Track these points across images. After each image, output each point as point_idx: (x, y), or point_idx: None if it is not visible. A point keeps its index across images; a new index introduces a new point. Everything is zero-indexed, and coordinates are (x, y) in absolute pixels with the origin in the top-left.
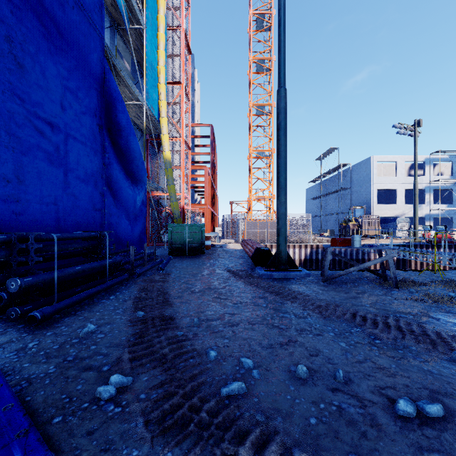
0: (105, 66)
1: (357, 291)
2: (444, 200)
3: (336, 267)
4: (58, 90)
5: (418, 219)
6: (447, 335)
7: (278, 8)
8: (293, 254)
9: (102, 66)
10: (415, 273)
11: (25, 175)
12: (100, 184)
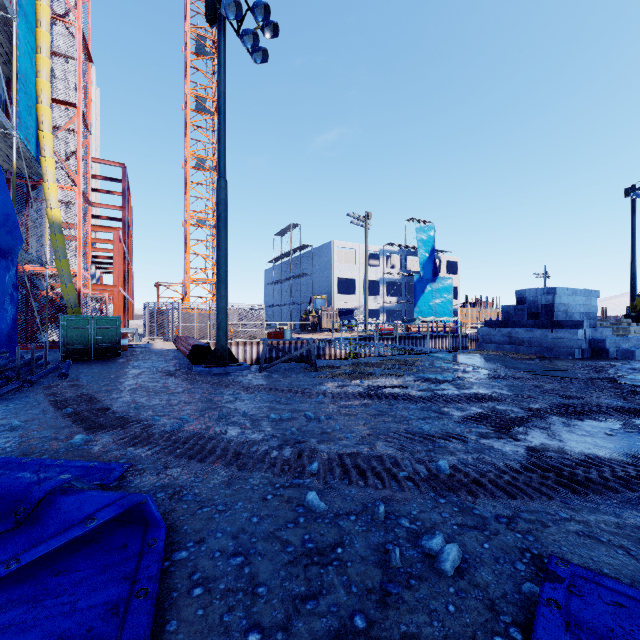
0: None
1: (285, 376)
2: (397, 293)
3: None
4: None
5: (375, 312)
6: (322, 391)
7: (218, 94)
8: (244, 352)
9: None
10: (342, 361)
11: None
12: None
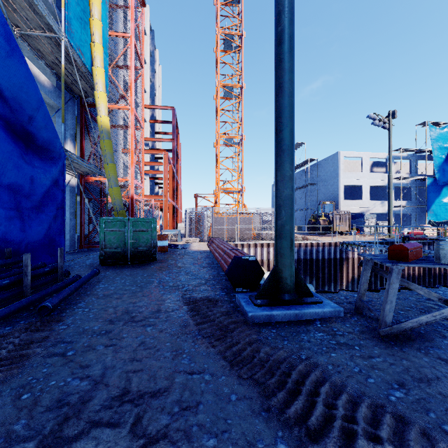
0: None
1: None
2: (402, 197)
3: (313, 268)
4: None
5: (379, 216)
6: None
7: None
8: (267, 253)
9: None
10: None
11: None
12: None
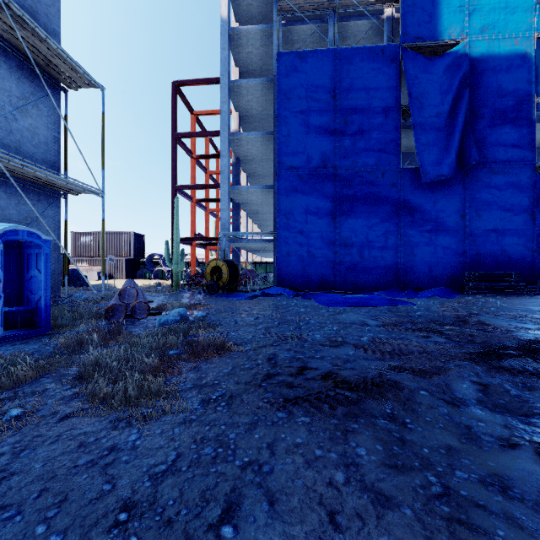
0: (535, 179)
1: None
2: None
3: None
4: (497, 214)
5: None
6: None
7: None
8: None
9: (532, 180)
10: None
11: (482, 252)
12: (531, 246)
